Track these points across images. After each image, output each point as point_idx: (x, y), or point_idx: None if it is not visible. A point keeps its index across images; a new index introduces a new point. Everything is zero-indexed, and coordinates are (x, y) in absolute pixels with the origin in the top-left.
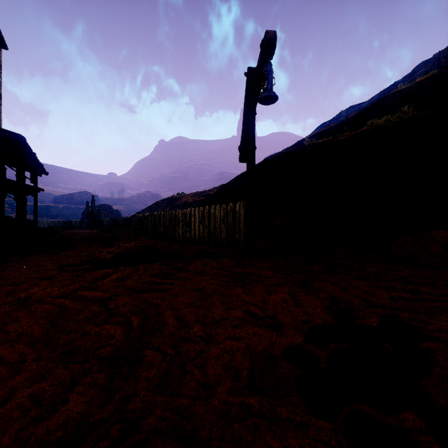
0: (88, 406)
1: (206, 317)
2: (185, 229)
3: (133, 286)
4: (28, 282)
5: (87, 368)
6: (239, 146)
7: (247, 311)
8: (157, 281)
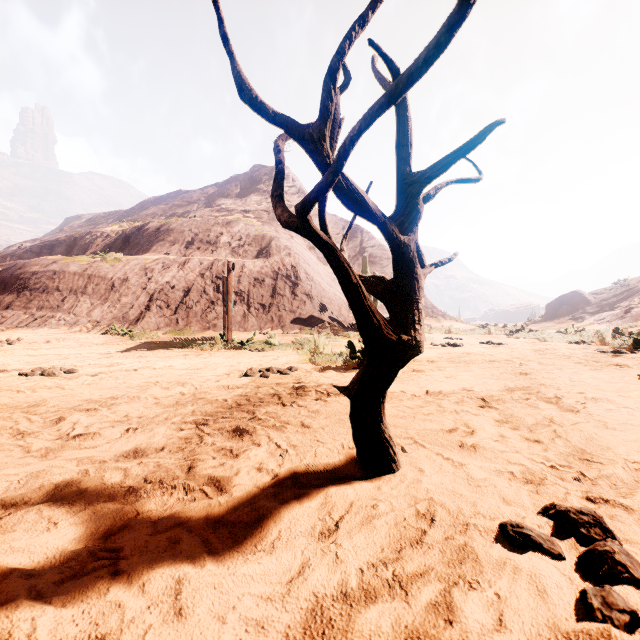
0: None
1: None
2: None
3: None
4: None
5: None
6: None
7: None
8: None
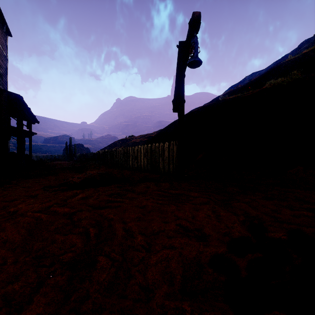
0: (48, 307)
1: (148, 229)
2: (134, 161)
3: (93, 203)
4: (20, 199)
5: (52, 271)
6: (173, 100)
7: (179, 225)
8: (111, 199)
